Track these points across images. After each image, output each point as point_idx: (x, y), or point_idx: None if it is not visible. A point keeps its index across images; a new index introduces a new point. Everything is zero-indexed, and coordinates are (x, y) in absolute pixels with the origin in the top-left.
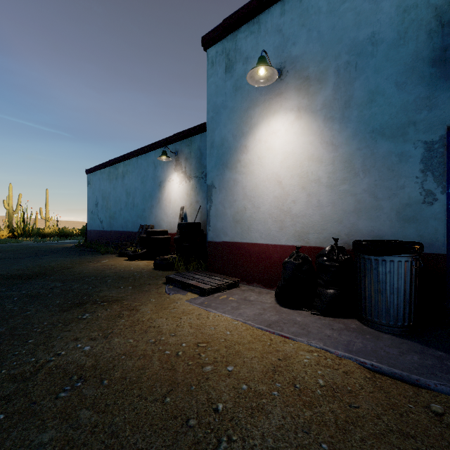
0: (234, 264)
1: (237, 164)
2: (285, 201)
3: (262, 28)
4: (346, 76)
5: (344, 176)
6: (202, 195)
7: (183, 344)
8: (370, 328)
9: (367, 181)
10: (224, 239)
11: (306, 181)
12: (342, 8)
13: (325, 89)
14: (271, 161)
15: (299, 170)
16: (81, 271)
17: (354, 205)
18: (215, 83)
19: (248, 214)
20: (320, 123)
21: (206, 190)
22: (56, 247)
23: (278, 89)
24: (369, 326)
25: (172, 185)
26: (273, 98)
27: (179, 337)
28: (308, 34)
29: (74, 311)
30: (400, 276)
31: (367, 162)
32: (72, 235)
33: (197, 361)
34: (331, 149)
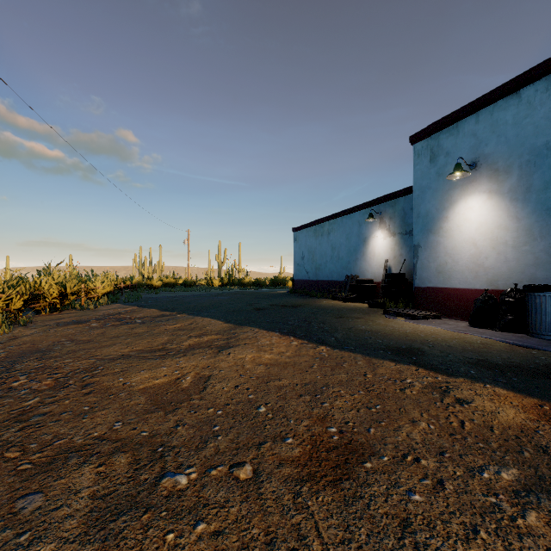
0: (437, 304)
1: (439, 230)
2: (479, 257)
3: (460, 132)
4: (527, 170)
5: (526, 240)
6: (405, 249)
7: (407, 331)
8: (531, 337)
9: (543, 244)
10: (428, 285)
11: (495, 243)
12: (523, 122)
13: (511, 179)
14: (468, 228)
15: (490, 235)
16: (319, 305)
17: (533, 261)
18: (421, 170)
19: (449, 266)
20: (507, 202)
21: (409, 245)
22: (273, 293)
23: (473, 177)
24: (530, 336)
25: (376, 241)
26: (469, 183)
27: (405, 329)
28: (497, 138)
29: (341, 319)
30: (550, 305)
31: (543, 231)
32: (264, 285)
33: (417, 334)
34: (515, 221)
